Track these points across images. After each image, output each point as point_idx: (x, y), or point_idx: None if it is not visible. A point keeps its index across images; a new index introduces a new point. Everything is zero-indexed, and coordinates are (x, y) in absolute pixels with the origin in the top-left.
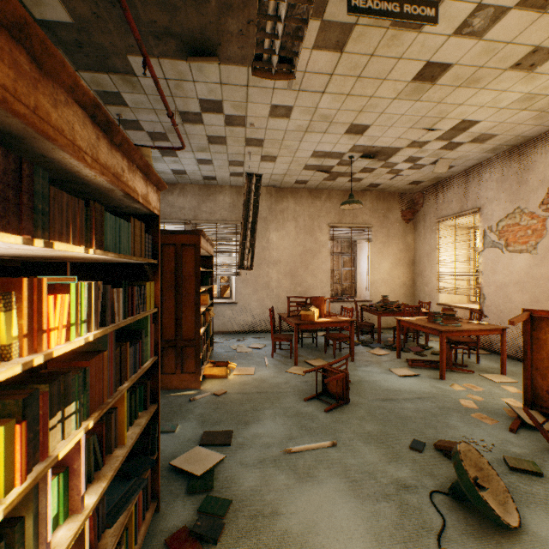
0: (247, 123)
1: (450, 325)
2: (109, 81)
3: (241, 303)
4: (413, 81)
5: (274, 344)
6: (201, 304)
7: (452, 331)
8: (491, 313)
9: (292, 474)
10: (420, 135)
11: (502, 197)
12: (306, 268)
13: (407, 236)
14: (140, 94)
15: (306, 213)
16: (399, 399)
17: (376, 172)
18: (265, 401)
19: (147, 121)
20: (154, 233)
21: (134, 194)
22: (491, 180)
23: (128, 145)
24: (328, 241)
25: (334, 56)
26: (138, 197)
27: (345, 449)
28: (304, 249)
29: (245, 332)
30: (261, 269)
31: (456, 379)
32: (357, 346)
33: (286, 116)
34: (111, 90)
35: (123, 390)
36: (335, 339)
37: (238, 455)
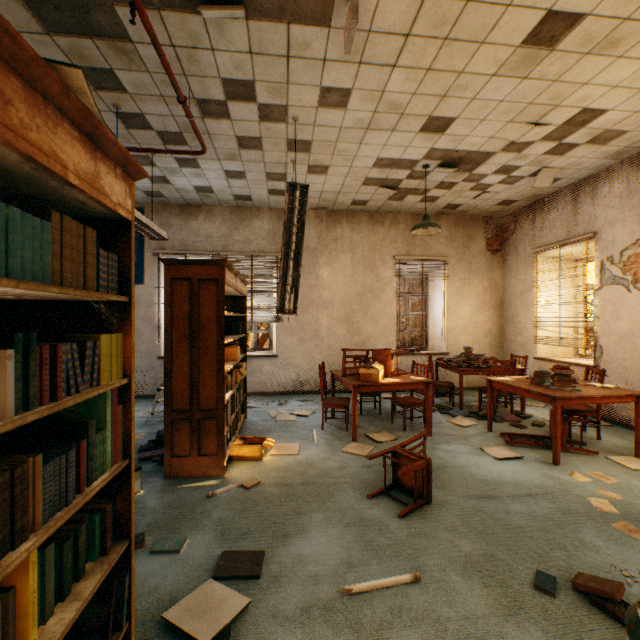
0: (289, 116)
1: (565, 389)
2: (95, 50)
3: (283, 356)
4: (523, 46)
5: (325, 411)
6: (228, 360)
7: (569, 398)
8: (612, 371)
9: (354, 639)
10: (522, 133)
11: (628, 218)
12: (366, 313)
13: (494, 271)
14: (140, 72)
15: (366, 242)
16: (502, 496)
17: (456, 188)
18: (313, 499)
19: (156, 115)
20: (123, 251)
21: (49, 162)
22: (612, 195)
23: (12, 43)
24: (394, 278)
25: (413, 2)
26: (65, 173)
27: (434, 589)
28: (363, 288)
29: (288, 393)
30: (308, 314)
31: (576, 464)
32: (432, 414)
33: (342, 105)
34: (100, 66)
35: (8, 565)
36: (406, 405)
37: (271, 599)
